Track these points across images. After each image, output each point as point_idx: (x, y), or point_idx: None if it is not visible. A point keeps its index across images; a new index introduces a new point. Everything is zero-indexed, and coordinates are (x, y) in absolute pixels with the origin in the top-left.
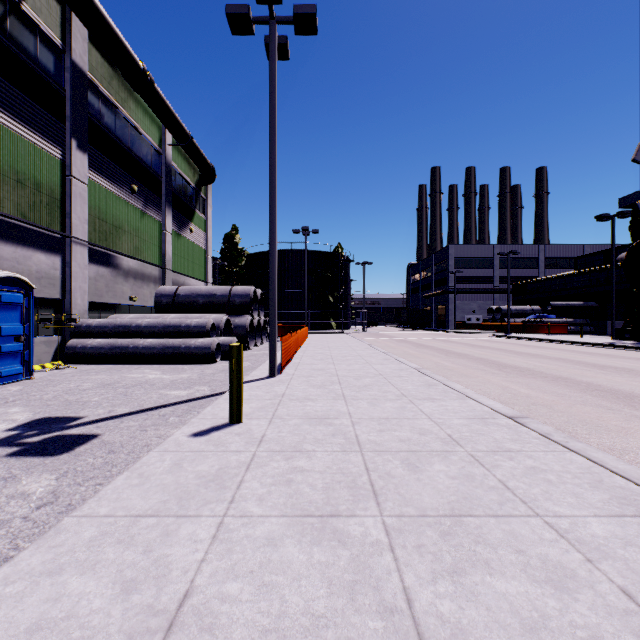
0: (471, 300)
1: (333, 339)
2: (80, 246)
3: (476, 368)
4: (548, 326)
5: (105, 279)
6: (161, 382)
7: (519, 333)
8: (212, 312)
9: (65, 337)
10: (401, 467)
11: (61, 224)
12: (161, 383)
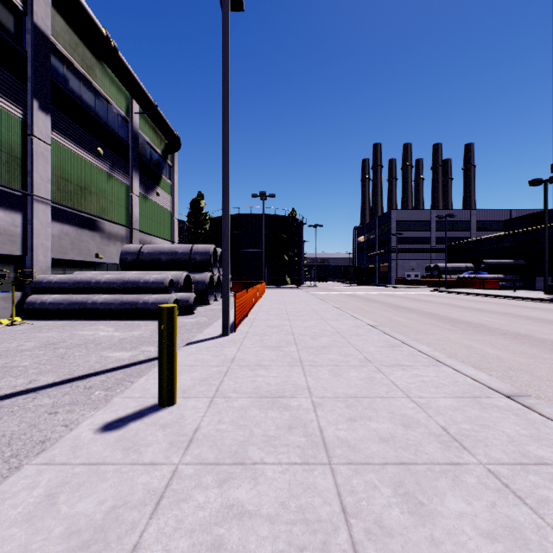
0: (410, 259)
1: (288, 294)
2: (42, 204)
3: (430, 324)
4: (483, 282)
5: (70, 237)
6: (109, 341)
7: (455, 288)
8: (174, 269)
9: (26, 293)
10: (397, 505)
11: (22, 182)
12: (108, 342)
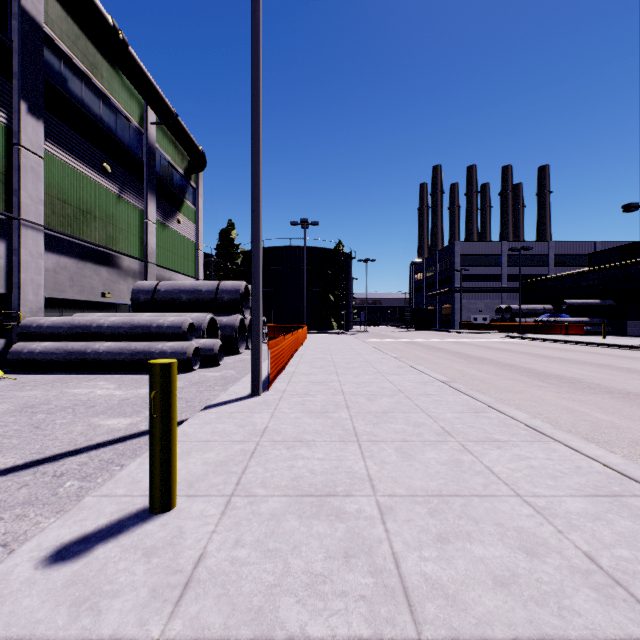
0: (477, 299)
1: (334, 340)
2: (32, 230)
3: (512, 378)
4: (565, 326)
5: (68, 271)
6: (105, 402)
7: (532, 334)
8: (197, 310)
9: (12, 340)
10: None
11: (6, 203)
12: (104, 404)
